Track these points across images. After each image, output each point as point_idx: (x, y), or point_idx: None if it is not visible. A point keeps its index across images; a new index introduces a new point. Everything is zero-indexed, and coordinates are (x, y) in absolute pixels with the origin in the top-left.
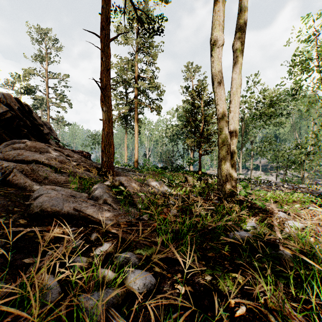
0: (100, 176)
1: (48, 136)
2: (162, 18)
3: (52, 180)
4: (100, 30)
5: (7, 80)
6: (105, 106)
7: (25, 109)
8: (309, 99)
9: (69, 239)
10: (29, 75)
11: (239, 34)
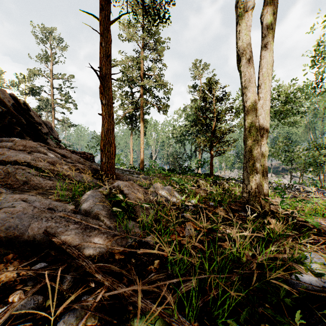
0: (99, 179)
1: (47, 135)
2: (170, 0)
3: (34, 186)
4: (99, 10)
5: (12, 81)
6: (105, 99)
7: (21, 106)
8: (324, 98)
9: (14, 298)
10: (34, 75)
11: (271, 0)
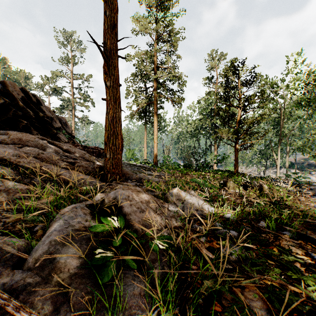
0: (102, 180)
1: (60, 130)
2: None
3: None
4: None
5: (38, 83)
6: (110, 80)
7: (32, 100)
8: None
9: None
10: (56, 77)
11: None
